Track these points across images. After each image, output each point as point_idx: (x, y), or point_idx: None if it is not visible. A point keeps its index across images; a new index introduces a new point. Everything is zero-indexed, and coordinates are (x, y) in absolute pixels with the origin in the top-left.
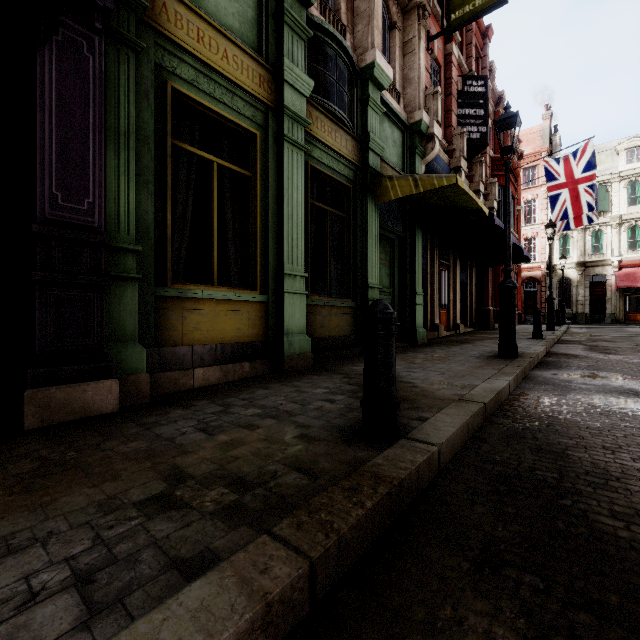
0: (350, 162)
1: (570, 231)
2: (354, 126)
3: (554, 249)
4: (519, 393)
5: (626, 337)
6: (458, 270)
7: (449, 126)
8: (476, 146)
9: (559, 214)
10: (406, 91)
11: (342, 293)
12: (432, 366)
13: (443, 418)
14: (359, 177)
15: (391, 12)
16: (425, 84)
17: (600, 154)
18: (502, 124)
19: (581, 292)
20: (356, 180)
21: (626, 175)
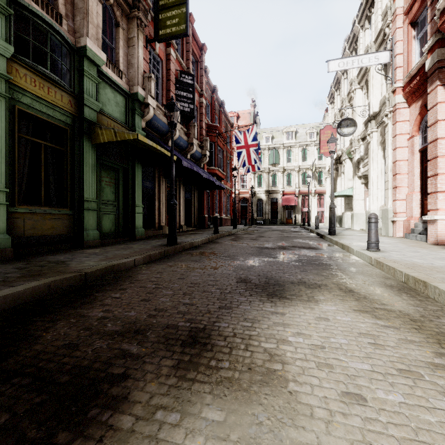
0: (67, 111)
1: (262, 173)
2: (72, 86)
3: (255, 182)
4: (141, 265)
5: (263, 232)
6: (182, 191)
7: (169, 100)
8: (190, 116)
9: (242, 163)
10: (130, 71)
11: (63, 204)
12: (110, 253)
13: (32, 283)
14: (77, 123)
15: (116, 15)
16: (144, 70)
17: (276, 132)
18: (169, 108)
19: (267, 207)
20: (74, 125)
21: (286, 146)
